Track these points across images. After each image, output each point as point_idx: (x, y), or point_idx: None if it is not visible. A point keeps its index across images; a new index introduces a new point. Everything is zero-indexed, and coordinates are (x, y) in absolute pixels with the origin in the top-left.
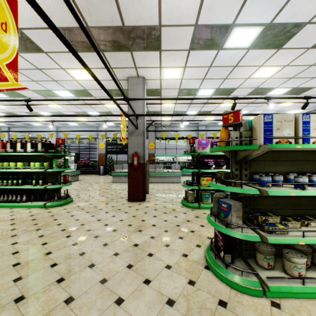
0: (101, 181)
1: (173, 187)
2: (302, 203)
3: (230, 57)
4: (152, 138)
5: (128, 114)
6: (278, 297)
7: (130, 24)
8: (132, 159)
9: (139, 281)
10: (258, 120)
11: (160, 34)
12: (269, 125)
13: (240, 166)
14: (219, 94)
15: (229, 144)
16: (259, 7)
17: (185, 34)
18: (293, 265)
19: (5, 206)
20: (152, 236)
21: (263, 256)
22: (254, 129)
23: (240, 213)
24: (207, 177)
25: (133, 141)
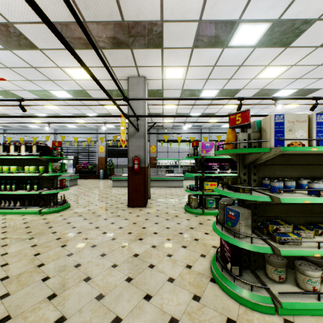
0: (101, 186)
1: (175, 192)
2: (314, 210)
3: (236, 55)
4: (153, 141)
5: (128, 115)
6: (291, 315)
7: (130, 19)
8: (132, 163)
9: (139, 296)
10: (268, 121)
11: (162, 30)
12: (280, 126)
13: (248, 170)
14: (223, 95)
15: (236, 147)
16: (268, 1)
17: (188, 30)
18: (306, 278)
19: None
20: (154, 245)
21: (274, 268)
22: (263, 130)
23: (249, 222)
24: (211, 182)
25: (134, 144)
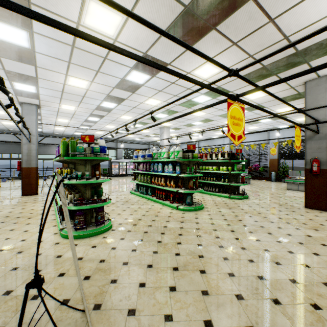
0: (273, 187)
1: None
2: None
3: None
4: None
5: (303, 124)
6: None
7: (304, 47)
8: (310, 165)
9: (308, 251)
10: None
11: None
12: None
13: None
14: None
15: None
16: None
17: None
18: None
19: (207, 193)
20: None
21: None
22: None
23: None
24: None
25: (312, 147)
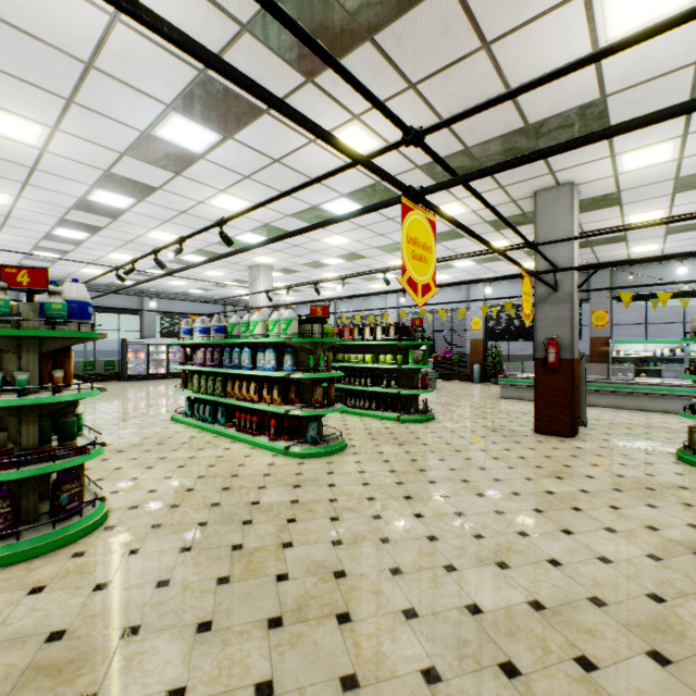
0: (477, 394)
1: (661, 423)
2: None
3: None
4: (601, 301)
5: (535, 272)
6: None
7: (539, 119)
8: (543, 351)
9: (554, 527)
10: None
11: (605, 107)
12: None
13: None
14: None
15: None
16: None
17: (671, 84)
18: None
19: (353, 412)
20: (584, 490)
21: None
22: None
23: None
24: None
25: (546, 316)
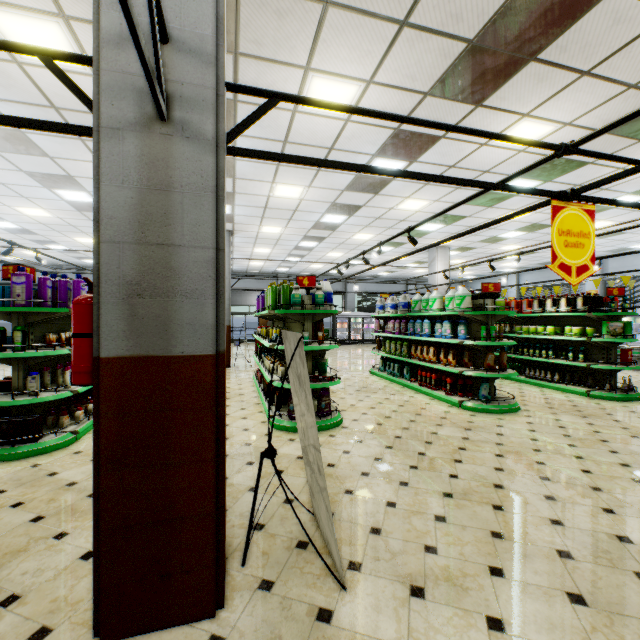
0: None
1: None
2: None
3: None
4: None
5: None
6: None
7: None
8: None
9: None
10: None
11: None
12: None
13: None
14: None
15: None
16: None
17: None
18: None
19: (531, 383)
20: None
21: None
22: None
23: None
24: None
25: None
